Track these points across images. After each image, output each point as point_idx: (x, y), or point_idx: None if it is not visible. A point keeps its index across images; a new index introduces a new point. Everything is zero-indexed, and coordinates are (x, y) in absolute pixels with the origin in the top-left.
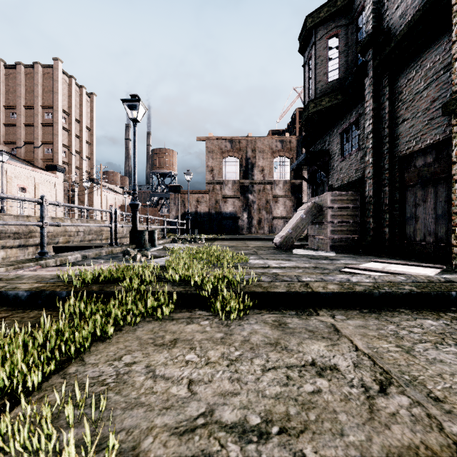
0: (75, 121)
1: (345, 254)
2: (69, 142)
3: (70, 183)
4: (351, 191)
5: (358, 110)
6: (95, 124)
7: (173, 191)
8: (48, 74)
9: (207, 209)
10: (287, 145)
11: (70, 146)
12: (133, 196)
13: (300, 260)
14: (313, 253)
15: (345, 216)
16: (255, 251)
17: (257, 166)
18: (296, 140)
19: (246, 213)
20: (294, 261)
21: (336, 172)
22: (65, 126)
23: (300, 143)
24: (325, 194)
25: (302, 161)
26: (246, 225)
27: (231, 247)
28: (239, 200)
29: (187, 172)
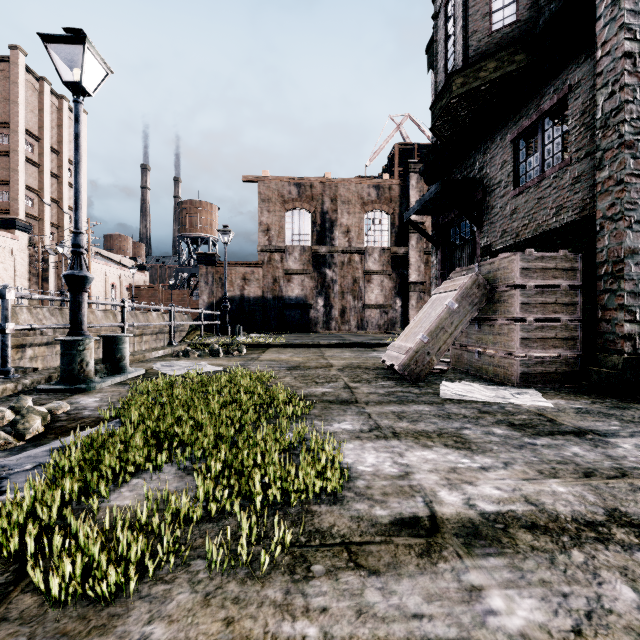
0: (50, 150)
1: (570, 399)
2: (39, 183)
3: (40, 250)
4: (564, 250)
5: (564, 79)
6: (85, 158)
7: (204, 261)
8: (2, 72)
9: (260, 292)
10: (385, 193)
11: (41, 190)
12: (72, 259)
13: (496, 441)
14: (487, 394)
15: (552, 305)
16: (348, 388)
17: (339, 224)
18: (399, 186)
19: (322, 299)
20: (489, 454)
21: (502, 219)
22: (32, 157)
23: (420, 174)
24: (505, 257)
25: (427, 202)
26: (322, 317)
27: (295, 369)
28: (311, 278)
29: (223, 229)
